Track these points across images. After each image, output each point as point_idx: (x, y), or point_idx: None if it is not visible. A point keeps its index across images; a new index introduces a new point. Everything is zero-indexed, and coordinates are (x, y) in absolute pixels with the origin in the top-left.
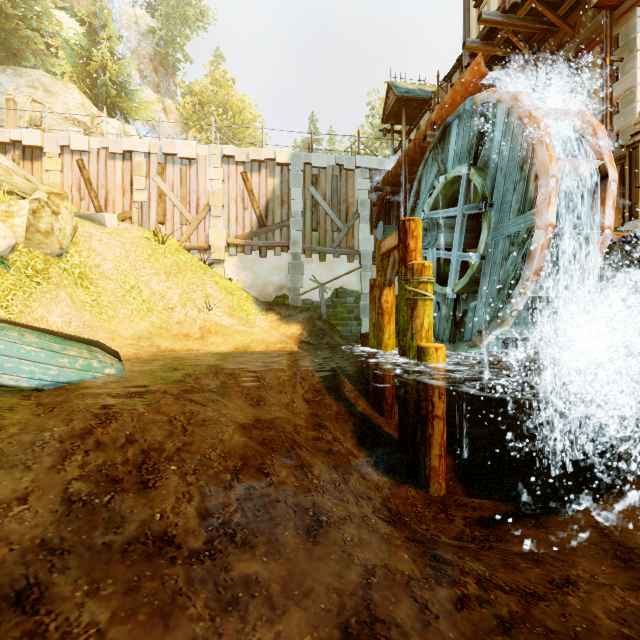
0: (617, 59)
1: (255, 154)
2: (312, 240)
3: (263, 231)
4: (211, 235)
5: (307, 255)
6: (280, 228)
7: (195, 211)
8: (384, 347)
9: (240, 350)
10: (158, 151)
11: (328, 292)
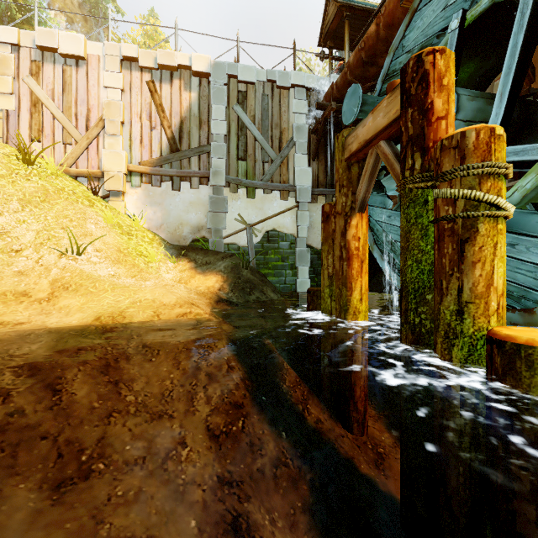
0: None
1: (165, 58)
2: (238, 171)
3: (176, 157)
4: (105, 158)
5: (232, 189)
6: (198, 154)
7: (84, 127)
8: (352, 314)
9: (103, 321)
10: (31, 44)
11: (258, 235)
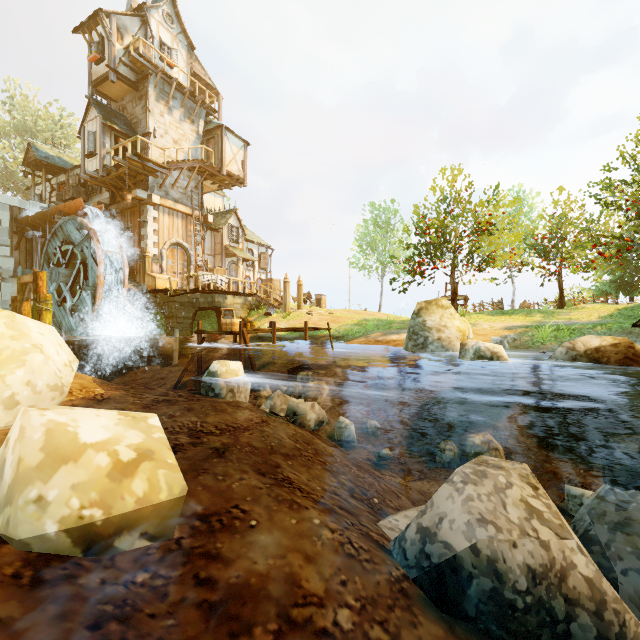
0: (142, 220)
1: None
2: None
3: None
4: None
5: None
6: None
7: None
8: None
9: None
10: None
11: None
